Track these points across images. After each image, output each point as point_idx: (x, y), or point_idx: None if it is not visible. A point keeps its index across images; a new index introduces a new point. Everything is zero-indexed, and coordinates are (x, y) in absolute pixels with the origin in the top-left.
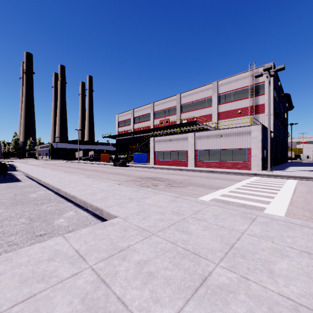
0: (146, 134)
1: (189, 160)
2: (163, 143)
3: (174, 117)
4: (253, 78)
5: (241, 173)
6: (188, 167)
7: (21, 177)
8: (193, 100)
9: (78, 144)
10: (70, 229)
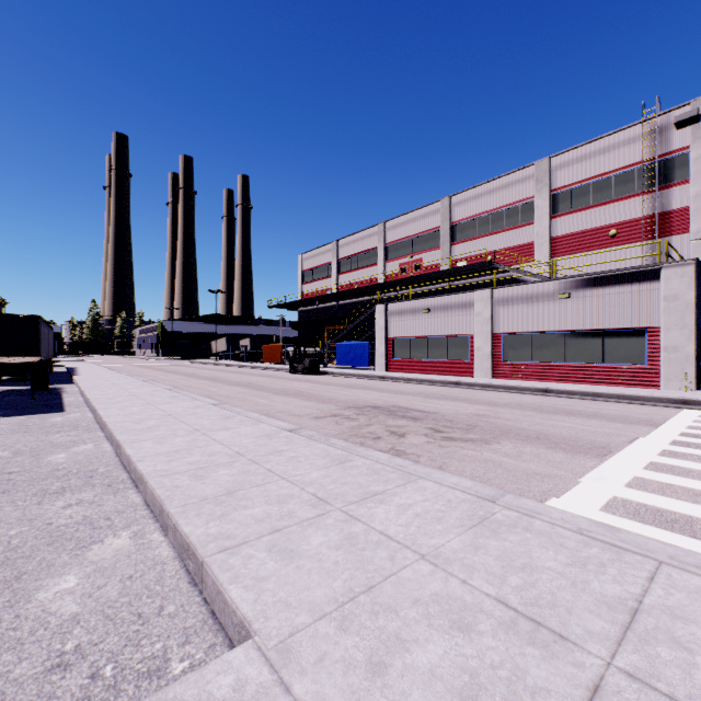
0: (367, 297)
1: (478, 359)
2: (409, 318)
3: (435, 254)
4: (652, 140)
5: (639, 397)
6: (476, 379)
7: (71, 399)
8: (484, 211)
9: (216, 323)
10: (70, 644)
